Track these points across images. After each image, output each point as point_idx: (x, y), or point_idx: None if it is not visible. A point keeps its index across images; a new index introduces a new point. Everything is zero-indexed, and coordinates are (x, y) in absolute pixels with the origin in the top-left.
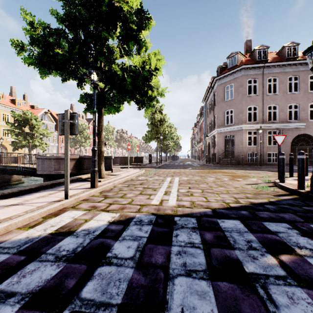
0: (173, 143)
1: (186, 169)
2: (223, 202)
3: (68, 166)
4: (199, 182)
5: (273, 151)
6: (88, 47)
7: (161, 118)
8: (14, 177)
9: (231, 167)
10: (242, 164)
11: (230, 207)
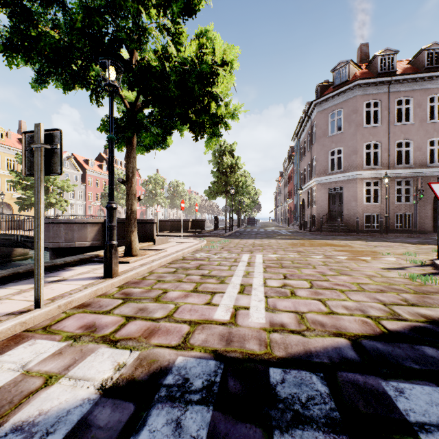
0: (249, 199)
1: (270, 239)
2: (365, 316)
3: (40, 240)
4: (299, 264)
5: (405, 211)
6: (101, 20)
7: (232, 162)
8: (17, 250)
9: (340, 237)
10: (357, 231)
11: (387, 331)
